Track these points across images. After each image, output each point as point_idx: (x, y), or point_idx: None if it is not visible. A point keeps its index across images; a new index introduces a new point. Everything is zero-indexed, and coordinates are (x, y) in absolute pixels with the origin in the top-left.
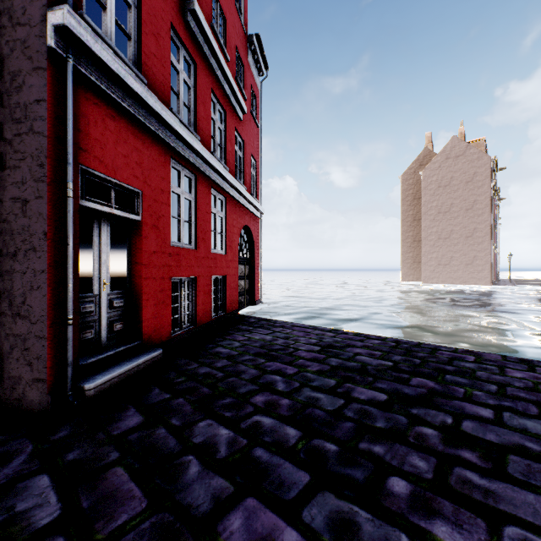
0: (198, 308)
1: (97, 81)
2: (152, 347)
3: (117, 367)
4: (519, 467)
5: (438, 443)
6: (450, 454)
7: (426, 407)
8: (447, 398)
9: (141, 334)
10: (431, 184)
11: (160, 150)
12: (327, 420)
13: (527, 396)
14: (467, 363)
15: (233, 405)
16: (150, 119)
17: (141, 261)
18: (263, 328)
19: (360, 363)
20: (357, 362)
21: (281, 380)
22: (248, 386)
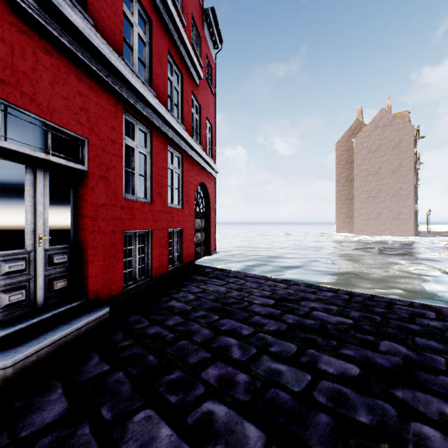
0: (153, 261)
1: (24, 4)
2: (100, 304)
3: (50, 333)
4: None
5: None
6: None
7: (410, 386)
8: (430, 372)
9: (87, 291)
10: (362, 150)
11: (110, 99)
12: (295, 410)
13: None
14: (431, 321)
15: (181, 383)
16: (96, 63)
17: (87, 214)
18: (217, 278)
19: (318, 321)
20: (314, 319)
21: (236, 344)
22: (200, 353)
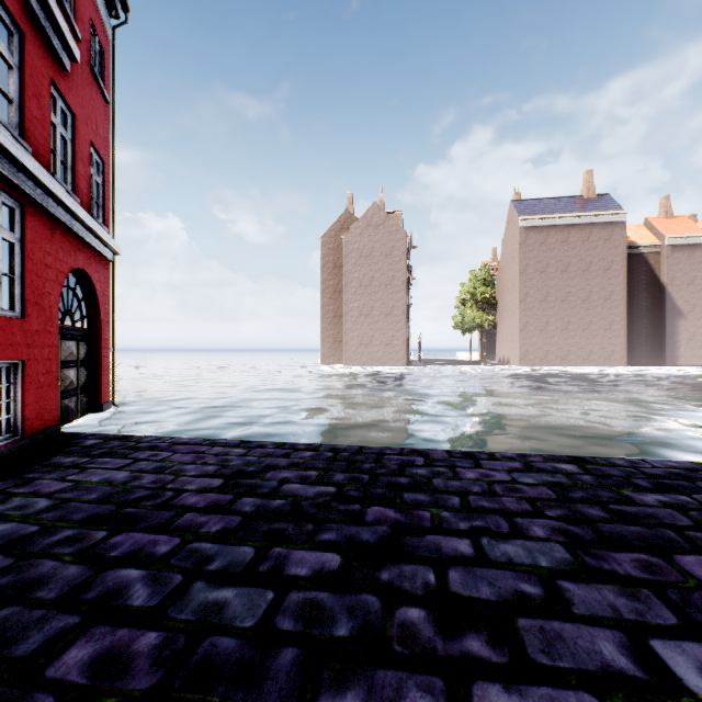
0: None
1: None
2: None
3: None
4: (535, 638)
5: (434, 636)
6: (456, 655)
7: (397, 560)
8: (417, 534)
9: None
10: (353, 252)
11: None
12: (245, 662)
13: (490, 504)
14: (420, 469)
15: None
16: None
17: None
18: (113, 456)
19: (291, 499)
20: (285, 497)
21: (141, 579)
22: (51, 623)
